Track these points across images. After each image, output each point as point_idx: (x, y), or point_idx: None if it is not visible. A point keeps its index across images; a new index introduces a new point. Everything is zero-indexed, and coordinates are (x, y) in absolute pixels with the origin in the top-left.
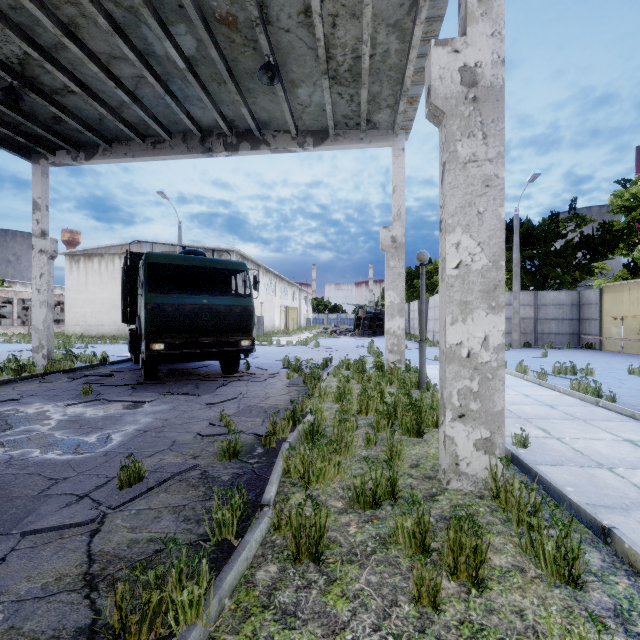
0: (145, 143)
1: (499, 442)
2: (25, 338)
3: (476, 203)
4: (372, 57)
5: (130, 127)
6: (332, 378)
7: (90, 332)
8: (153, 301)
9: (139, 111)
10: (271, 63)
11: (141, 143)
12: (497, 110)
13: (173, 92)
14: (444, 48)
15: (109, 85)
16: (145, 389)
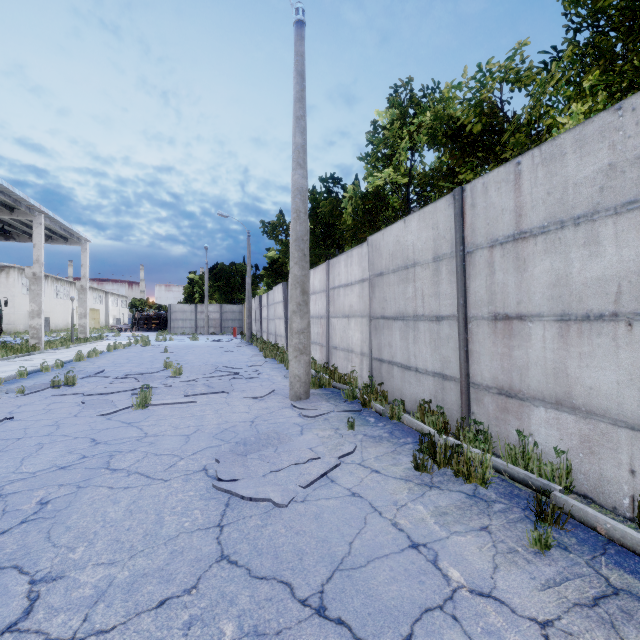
0: None
1: (41, 342)
2: None
3: (36, 298)
4: (51, 228)
5: None
6: None
7: None
8: None
9: None
10: (4, 229)
11: None
12: (41, 281)
13: None
14: (29, 268)
15: None
16: None
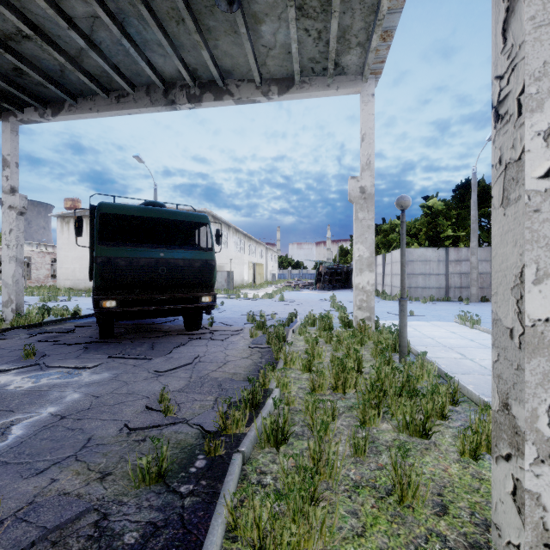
0: (109, 97)
1: None
2: None
3: None
4: None
5: (92, 79)
6: (298, 336)
7: (79, 286)
8: (104, 254)
9: (97, 58)
10: None
11: (105, 97)
12: None
13: (131, 36)
14: None
15: (61, 25)
16: (96, 349)
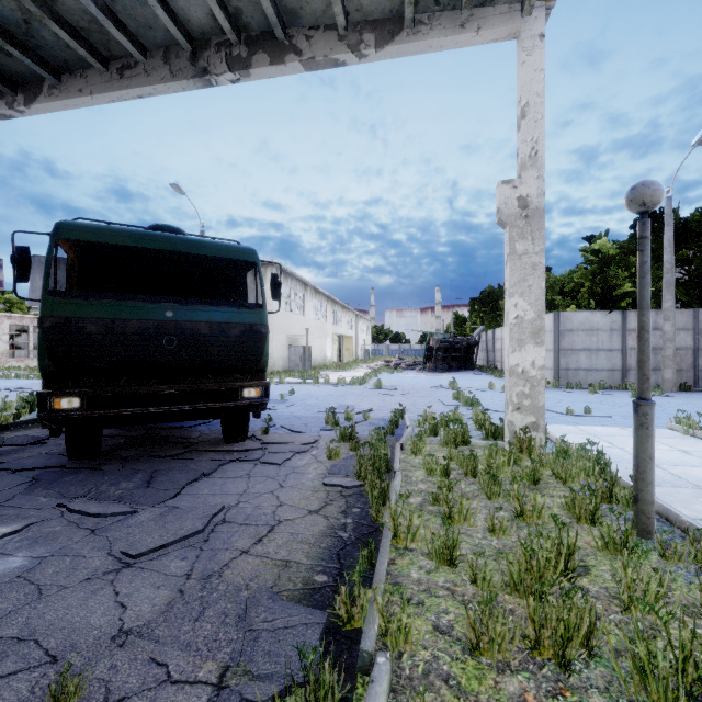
0: (108, 70)
1: None
2: (33, 372)
3: None
4: None
5: (76, 36)
6: (410, 457)
7: None
8: (57, 312)
9: None
10: None
11: (102, 70)
12: None
13: None
14: None
15: None
16: (49, 484)
